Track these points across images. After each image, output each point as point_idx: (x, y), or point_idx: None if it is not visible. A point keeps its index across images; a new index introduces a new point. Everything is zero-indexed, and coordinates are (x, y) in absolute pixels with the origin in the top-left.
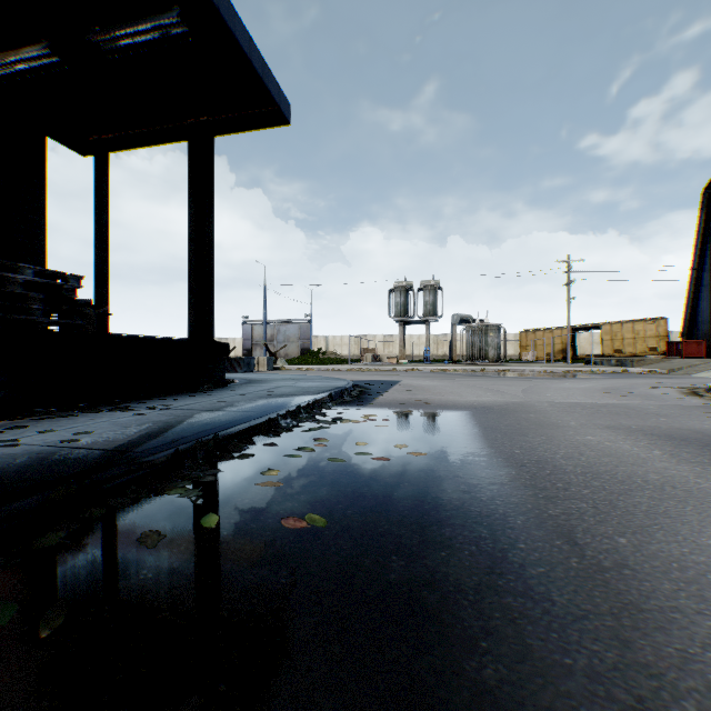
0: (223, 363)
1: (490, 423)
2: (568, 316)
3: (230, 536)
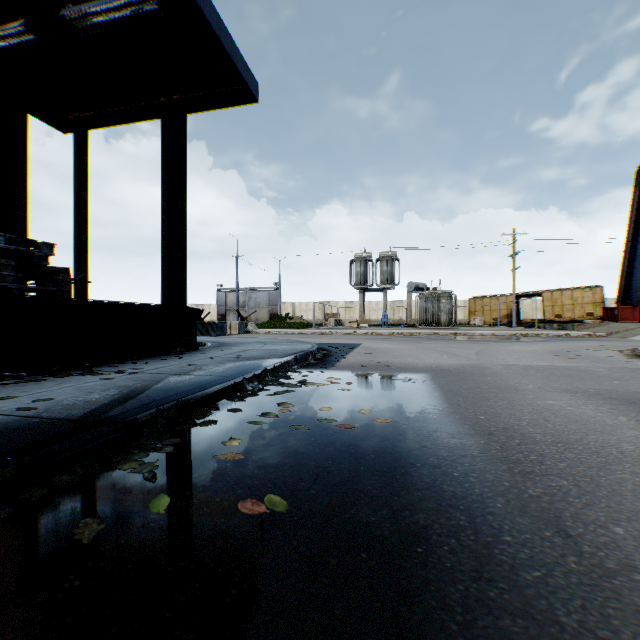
0: (195, 328)
1: (450, 387)
2: (513, 284)
3: (179, 524)
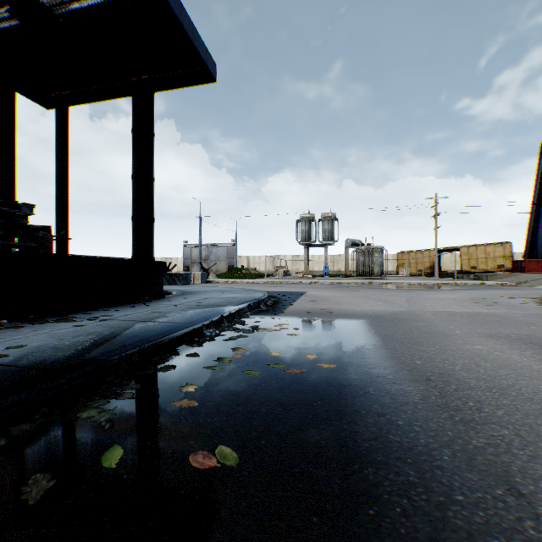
0: (162, 279)
1: (386, 332)
2: (435, 240)
3: (129, 480)
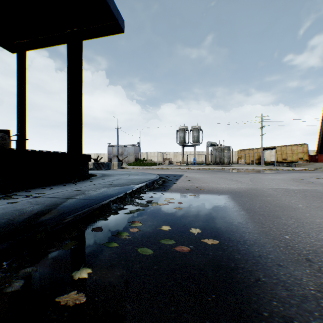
0: (88, 166)
1: (247, 206)
2: (261, 142)
3: None
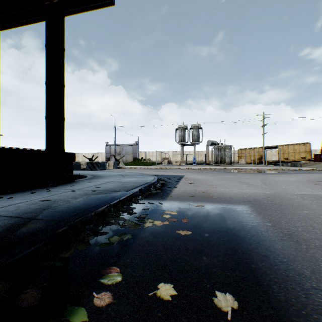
0: (72, 166)
1: (285, 226)
2: (263, 141)
3: None
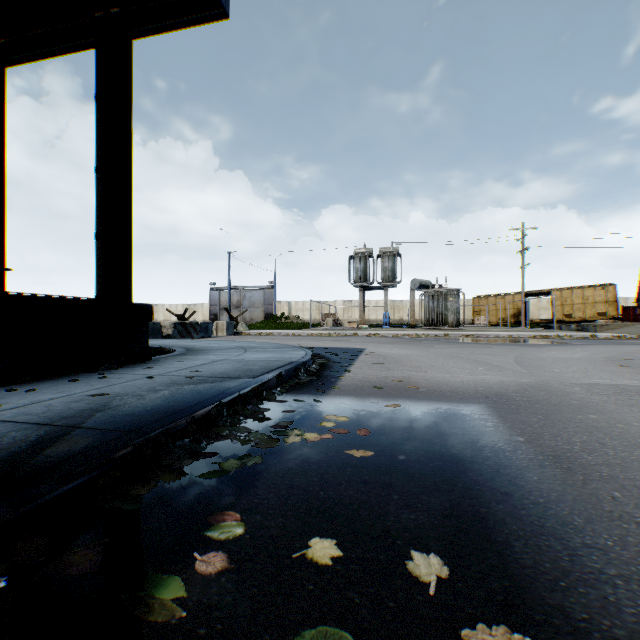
0: (146, 331)
1: (550, 442)
2: (522, 281)
3: None
